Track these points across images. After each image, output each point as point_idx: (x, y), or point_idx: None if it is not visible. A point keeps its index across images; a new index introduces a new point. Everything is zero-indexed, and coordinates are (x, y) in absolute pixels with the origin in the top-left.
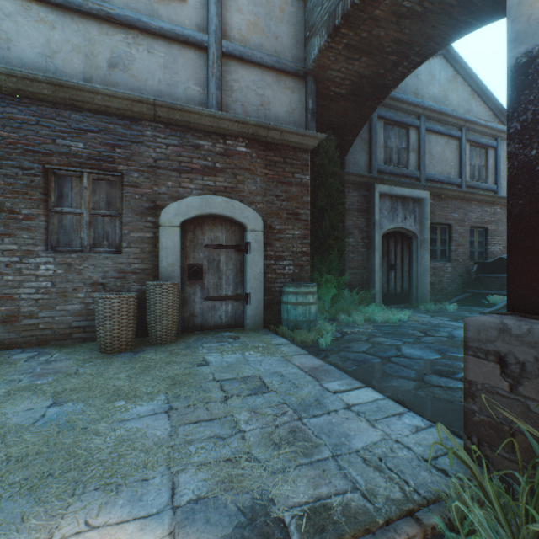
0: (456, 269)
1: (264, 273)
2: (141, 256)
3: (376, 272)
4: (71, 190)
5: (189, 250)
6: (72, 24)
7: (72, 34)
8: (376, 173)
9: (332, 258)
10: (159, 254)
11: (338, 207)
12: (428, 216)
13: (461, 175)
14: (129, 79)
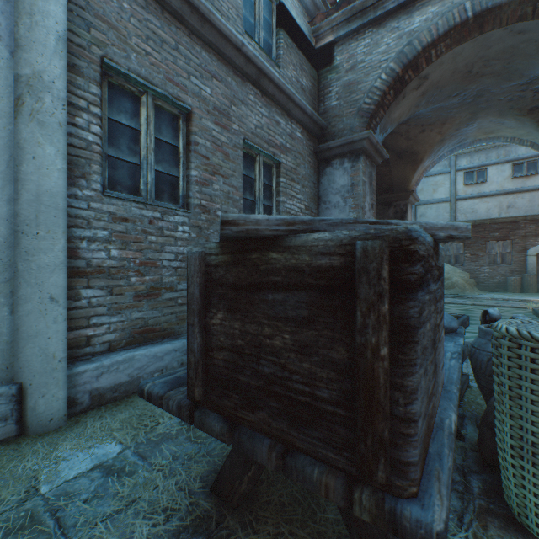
0: None
1: None
2: (518, 266)
3: None
4: (492, 247)
5: None
6: (494, 199)
7: (494, 202)
8: None
9: None
10: (526, 265)
11: None
12: None
13: None
14: (513, 209)
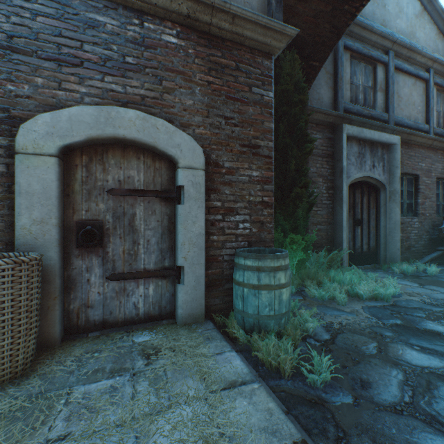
0: (423, 224)
1: (205, 234)
2: None
3: (344, 228)
4: None
5: (80, 197)
6: None
7: None
8: (342, 112)
9: (298, 211)
10: (14, 204)
11: (307, 145)
12: (398, 163)
13: (428, 121)
14: None
